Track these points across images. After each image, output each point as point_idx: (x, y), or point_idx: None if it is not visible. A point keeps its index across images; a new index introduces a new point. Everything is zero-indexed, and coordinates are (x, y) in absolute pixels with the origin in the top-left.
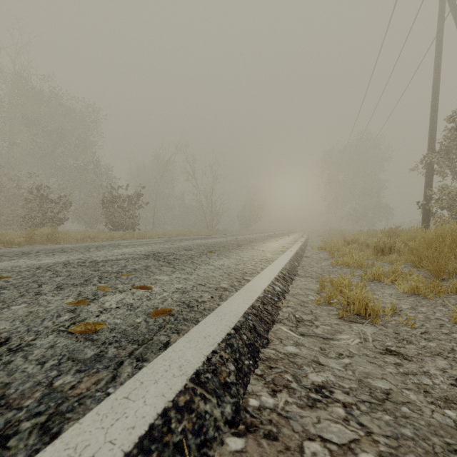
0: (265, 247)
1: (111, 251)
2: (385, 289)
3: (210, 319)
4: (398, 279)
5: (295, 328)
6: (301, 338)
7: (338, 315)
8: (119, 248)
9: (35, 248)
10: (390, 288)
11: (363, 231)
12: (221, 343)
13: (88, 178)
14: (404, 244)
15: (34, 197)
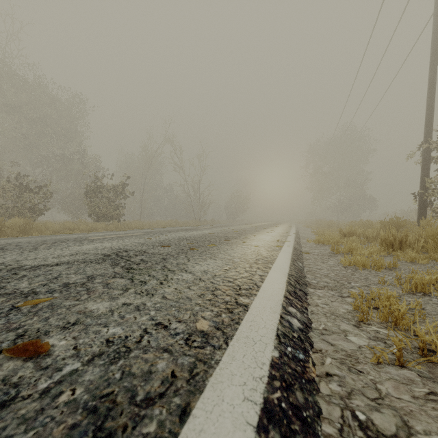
0: (258, 241)
1: (64, 249)
2: None
3: None
4: None
5: None
6: None
7: None
8: (81, 243)
9: None
10: None
11: (354, 222)
12: None
13: (74, 168)
14: (415, 237)
15: (12, 186)
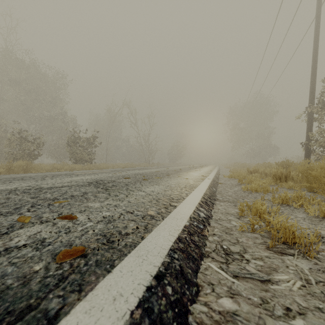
0: (188, 175)
1: (62, 179)
2: (296, 213)
3: (128, 262)
4: (305, 203)
5: (226, 264)
6: (236, 282)
7: (266, 245)
8: (71, 176)
9: (2, 177)
10: (300, 212)
11: (260, 164)
12: (135, 309)
13: (58, 125)
14: (296, 173)
15: (16, 138)
